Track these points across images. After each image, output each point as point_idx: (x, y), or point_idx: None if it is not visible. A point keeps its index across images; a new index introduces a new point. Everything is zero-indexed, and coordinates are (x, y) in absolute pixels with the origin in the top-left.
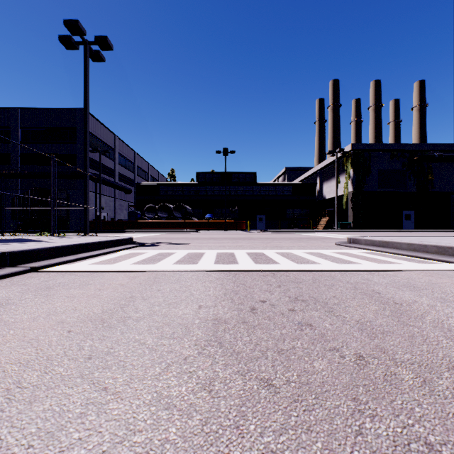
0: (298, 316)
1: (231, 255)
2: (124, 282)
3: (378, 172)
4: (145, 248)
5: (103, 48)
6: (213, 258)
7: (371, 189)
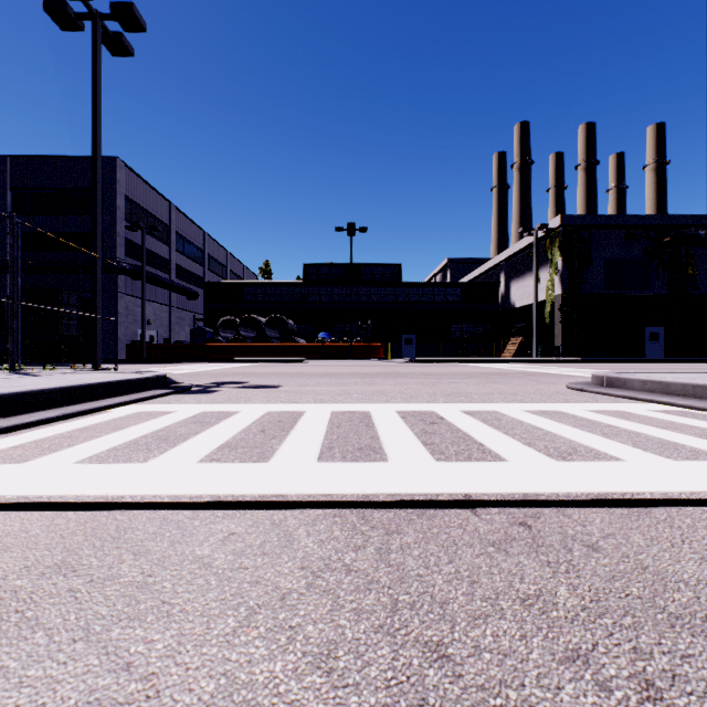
0: None
1: (364, 420)
2: None
3: (604, 262)
4: (181, 399)
5: (128, 27)
6: (318, 433)
7: (593, 291)
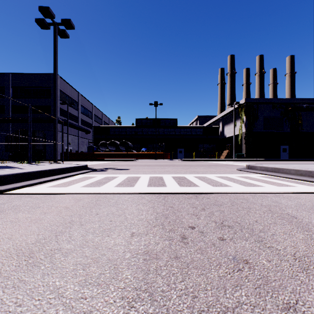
0: (230, 247)
1: (160, 178)
2: (69, 205)
3: (263, 118)
4: (96, 173)
5: (68, 28)
6: (146, 181)
7: (258, 130)
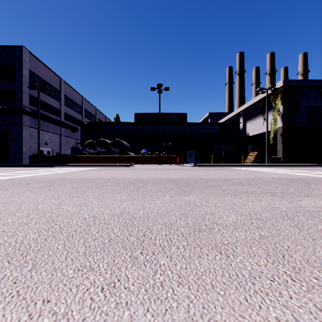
0: None
1: None
2: None
3: (306, 108)
4: None
5: None
6: None
7: (300, 125)
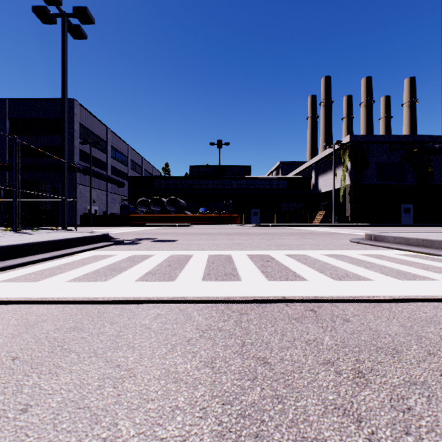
0: None
1: (228, 259)
2: None
3: (376, 164)
4: (119, 248)
5: (84, 22)
6: (201, 266)
7: (369, 182)
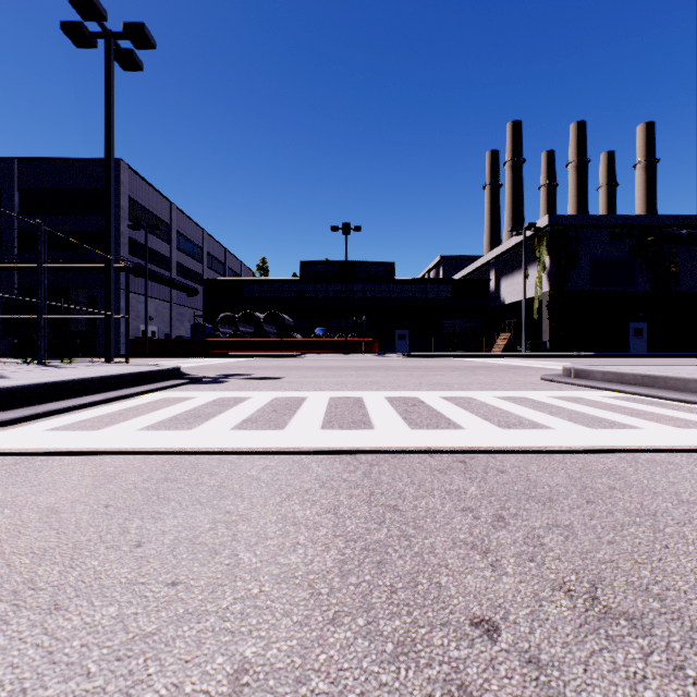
0: None
1: (357, 403)
2: (66, 500)
3: (590, 260)
4: (198, 388)
5: (139, 45)
6: (320, 412)
7: (579, 288)
